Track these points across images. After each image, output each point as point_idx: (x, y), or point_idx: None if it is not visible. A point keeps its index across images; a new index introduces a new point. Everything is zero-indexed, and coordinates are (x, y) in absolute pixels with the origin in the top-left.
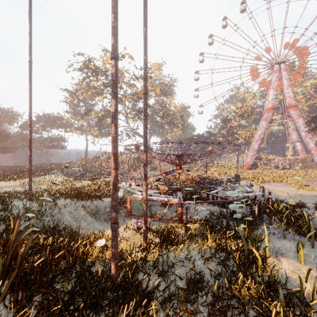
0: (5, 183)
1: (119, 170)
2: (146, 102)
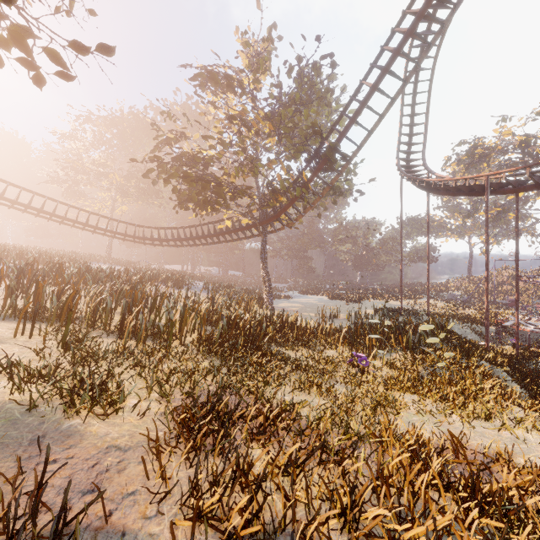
0: (395, 302)
1: (534, 299)
2: (517, 259)
